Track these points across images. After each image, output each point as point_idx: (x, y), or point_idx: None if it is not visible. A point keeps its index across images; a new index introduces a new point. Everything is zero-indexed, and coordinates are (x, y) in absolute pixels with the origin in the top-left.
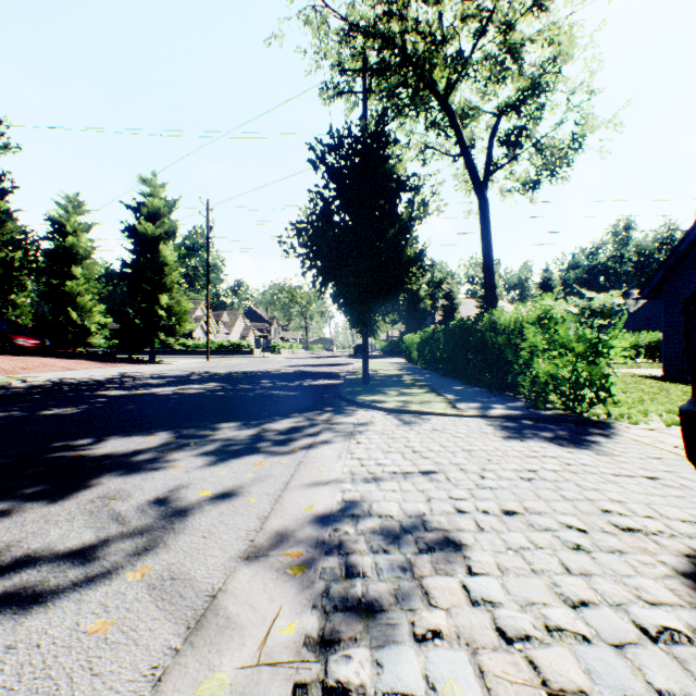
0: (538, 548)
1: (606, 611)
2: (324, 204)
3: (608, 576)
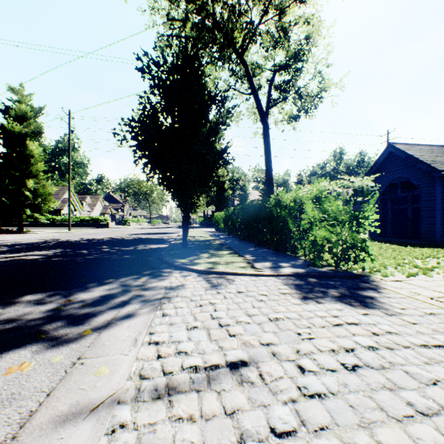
0: None
1: None
2: (150, 105)
3: None
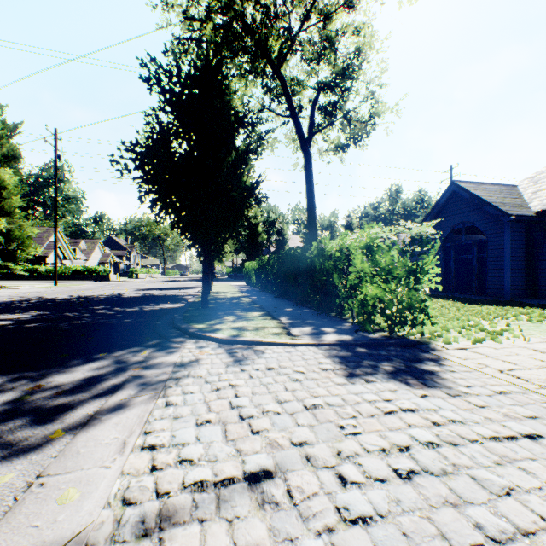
0: None
1: None
2: (160, 126)
3: None
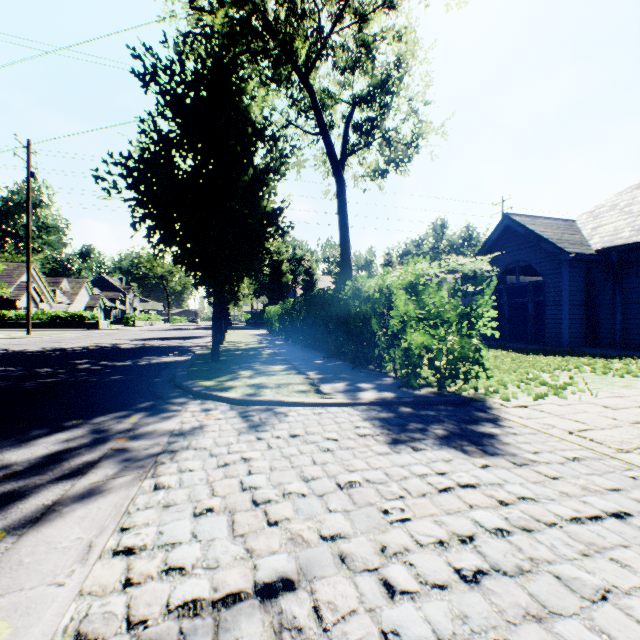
0: None
1: None
2: (158, 135)
3: None
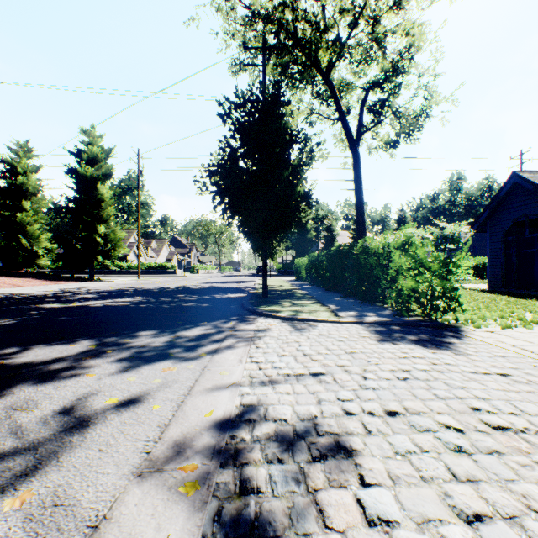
0: (424, 452)
1: (503, 528)
2: (231, 151)
3: (495, 483)
